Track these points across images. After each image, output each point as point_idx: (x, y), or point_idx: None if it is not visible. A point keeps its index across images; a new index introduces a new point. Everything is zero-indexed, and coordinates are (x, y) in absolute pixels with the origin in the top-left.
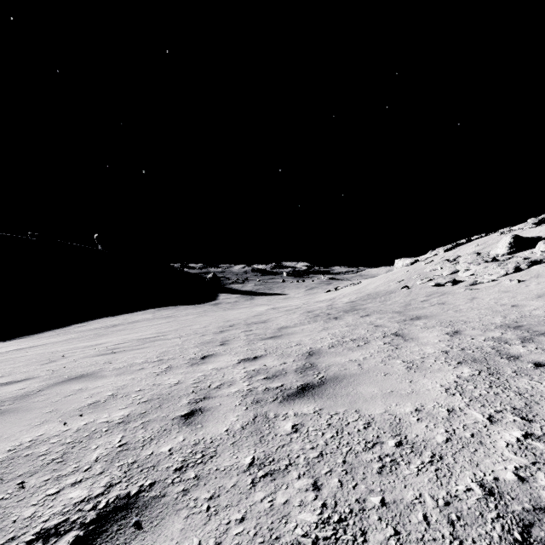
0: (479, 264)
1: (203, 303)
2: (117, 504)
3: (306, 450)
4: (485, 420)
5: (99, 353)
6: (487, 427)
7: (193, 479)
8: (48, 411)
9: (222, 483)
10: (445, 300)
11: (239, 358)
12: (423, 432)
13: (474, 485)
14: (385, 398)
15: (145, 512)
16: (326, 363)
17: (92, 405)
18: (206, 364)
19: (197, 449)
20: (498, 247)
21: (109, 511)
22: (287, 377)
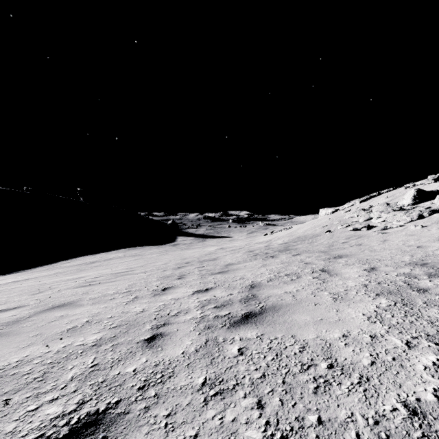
0: (388, 212)
1: (165, 244)
2: (88, 420)
3: (251, 371)
4: (404, 345)
5: (79, 285)
6: (406, 351)
7: (154, 397)
8: (33, 335)
9: (179, 401)
10: (362, 242)
11: (193, 290)
12: (351, 355)
13: (399, 405)
14: (316, 325)
15: (111, 428)
16: (265, 294)
17: (70, 330)
18: (166, 295)
19: (157, 369)
20: (404, 199)
21: (80, 426)
22: (233, 306)
